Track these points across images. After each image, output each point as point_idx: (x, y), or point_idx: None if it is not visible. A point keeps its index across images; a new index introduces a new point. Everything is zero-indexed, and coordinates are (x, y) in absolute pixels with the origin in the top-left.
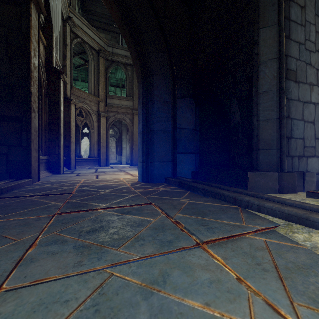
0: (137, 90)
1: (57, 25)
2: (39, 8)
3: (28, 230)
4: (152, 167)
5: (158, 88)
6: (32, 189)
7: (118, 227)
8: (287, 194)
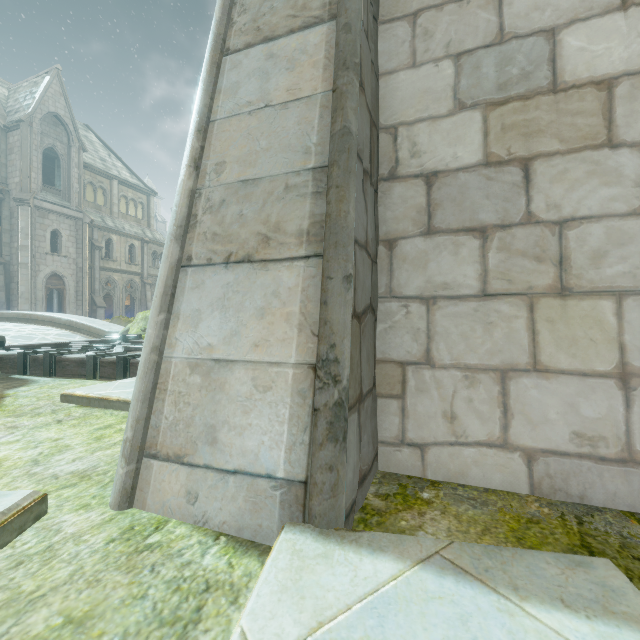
0: None
1: None
2: None
3: None
4: None
5: None
6: None
7: None
8: None
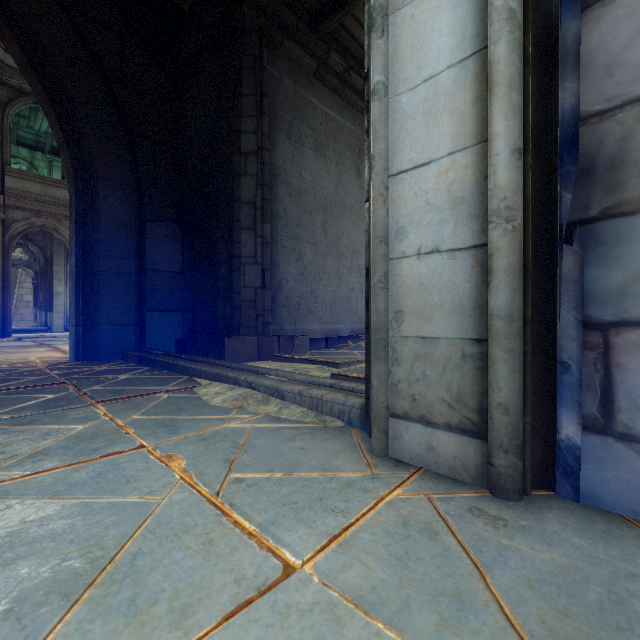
0: None
1: None
2: None
3: None
4: (96, 335)
5: (109, 202)
6: None
7: None
8: (263, 361)
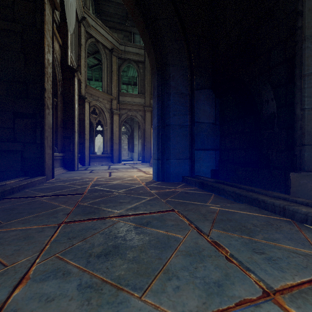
0: (149, 87)
1: (71, 22)
2: (53, 4)
3: (26, 247)
4: (168, 165)
5: (175, 79)
6: (44, 188)
7: (138, 248)
8: None
